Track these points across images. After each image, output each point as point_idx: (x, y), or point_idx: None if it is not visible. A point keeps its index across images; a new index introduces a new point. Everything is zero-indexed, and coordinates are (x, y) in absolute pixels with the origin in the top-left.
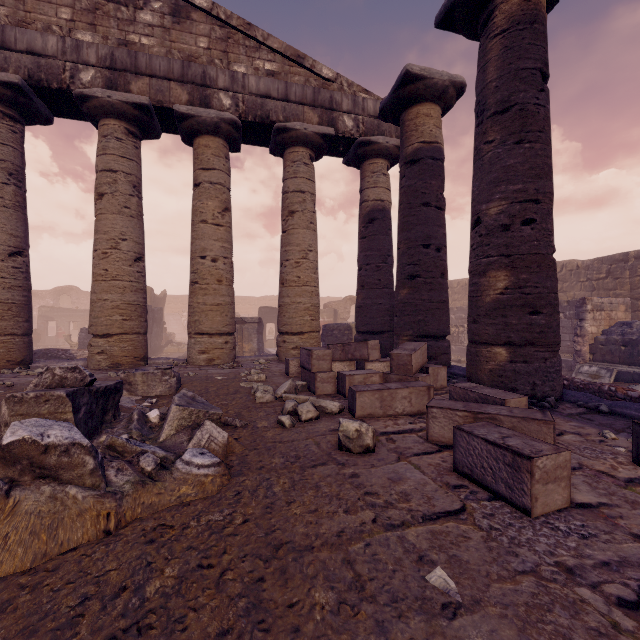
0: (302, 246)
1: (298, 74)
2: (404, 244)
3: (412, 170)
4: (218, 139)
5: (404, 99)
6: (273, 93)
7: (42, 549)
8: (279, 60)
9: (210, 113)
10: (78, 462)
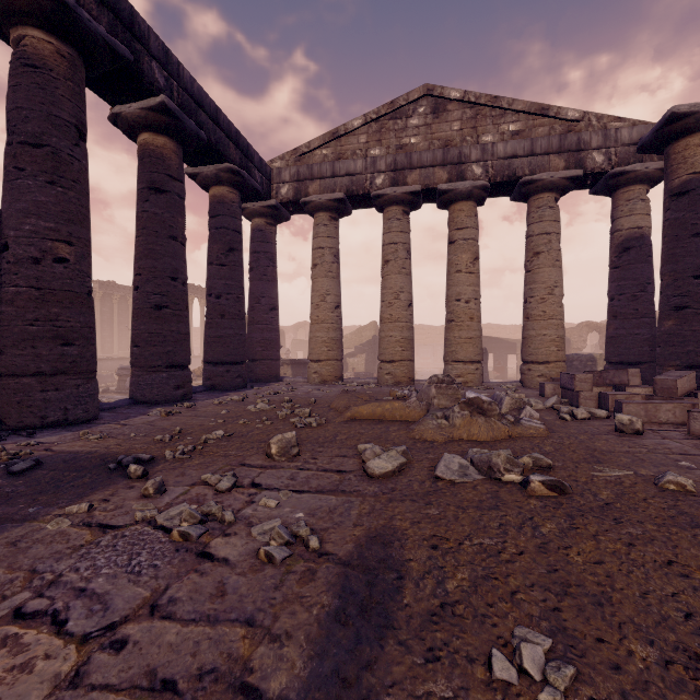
0: (547, 283)
1: (542, 125)
2: (669, 276)
3: (679, 203)
4: (469, 202)
5: (669, 135)
6: (519, 152)
7: (491, 436)
8: (523, 118)
9: (465, 184)
10: (494, 409)
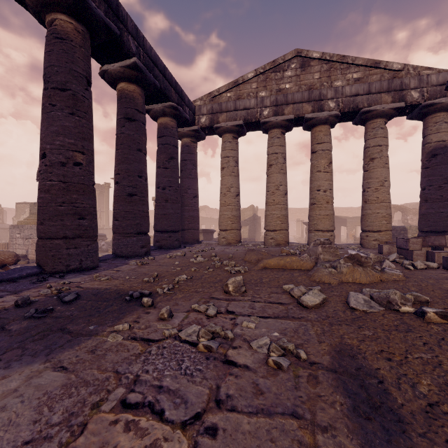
0: (380, 178)
1: (375, 74)
2: None
3: None
4: (326, 126)
5: None
6: (360, 92)
7: (369, 280)
8: (362, 69)
9: (324, 114)
10: (369, 261)
